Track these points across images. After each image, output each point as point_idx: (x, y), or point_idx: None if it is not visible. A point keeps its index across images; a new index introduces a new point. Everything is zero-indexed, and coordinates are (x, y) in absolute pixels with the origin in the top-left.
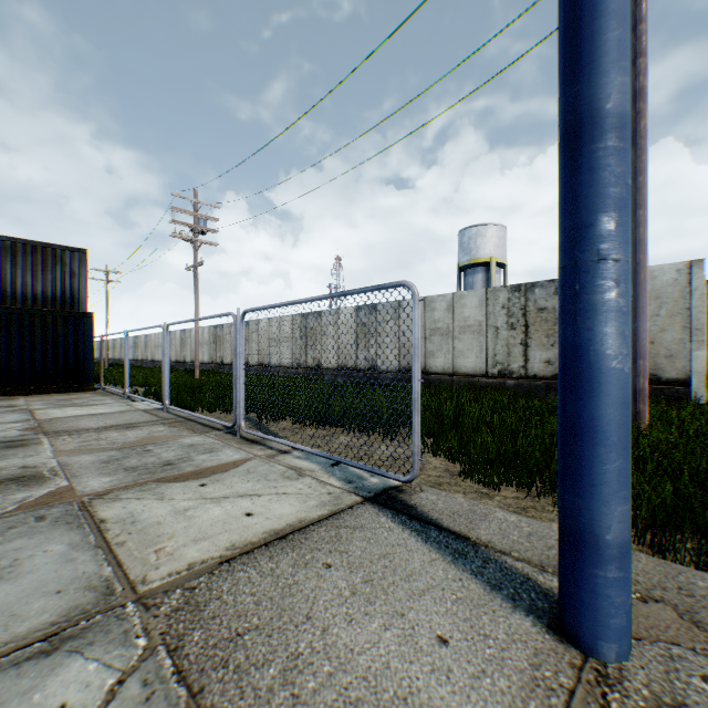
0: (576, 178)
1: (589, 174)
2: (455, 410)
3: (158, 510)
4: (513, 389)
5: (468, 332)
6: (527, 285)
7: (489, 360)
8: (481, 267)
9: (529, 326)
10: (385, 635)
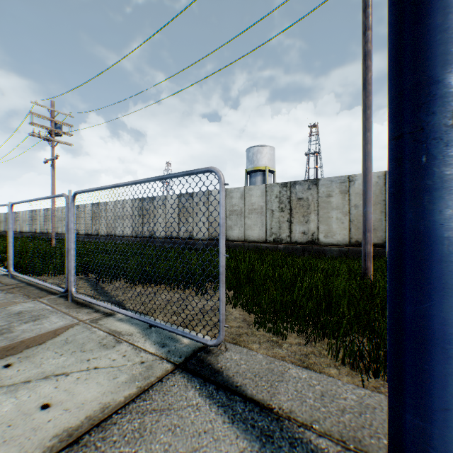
0: (423, 23)
1: (441, 15)
2: (248, 269)
3: None
4: (284, 251)
5: (254, 213)
6: (291, 183)
7: (268, 231)
8: (260, 172)
9: (292, 210)
10: None
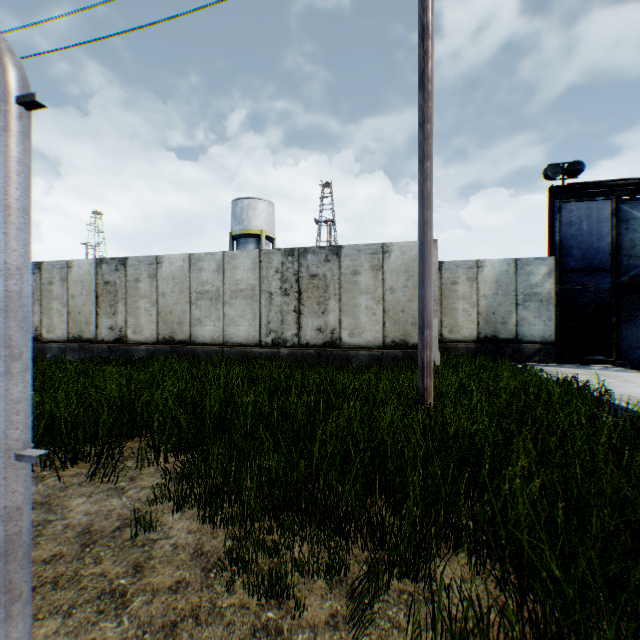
0: None
1: None
2: (221, 403)
3: None
4: (289, 361)
5: (240, 297)
6: (300, 250)
7: (263, 327)
8: (253, 238)
9: (302, 293)
10: None
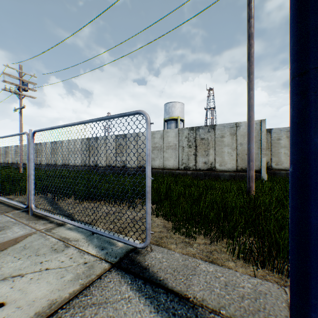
0: None
1: None
2: (166, 189)
3: None
4: (191, 176)
5: (170, 149)
6: (196, 128)
7: (180, 162)
8: (174, 120)
9: (197, 146)
10: None
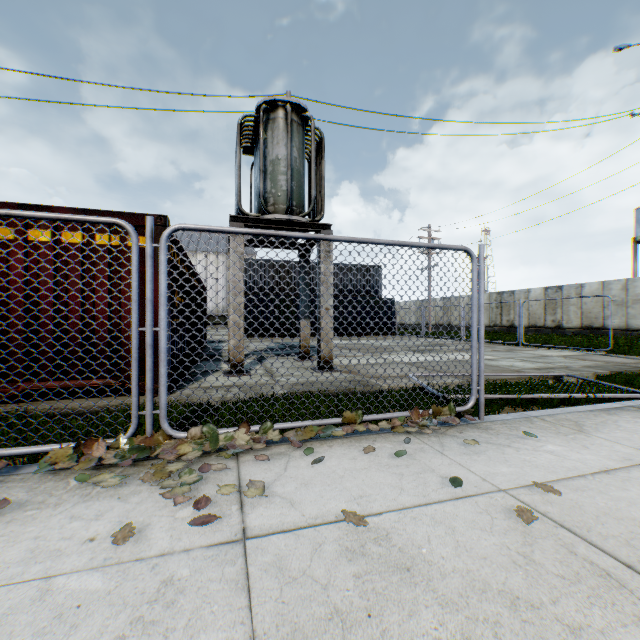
0: None
1: None
2: (625, 342)
3: (530, 352)
4: None
5: (638, 303)
6: None
7: None
8: None
9: None
10: (608, 359)
